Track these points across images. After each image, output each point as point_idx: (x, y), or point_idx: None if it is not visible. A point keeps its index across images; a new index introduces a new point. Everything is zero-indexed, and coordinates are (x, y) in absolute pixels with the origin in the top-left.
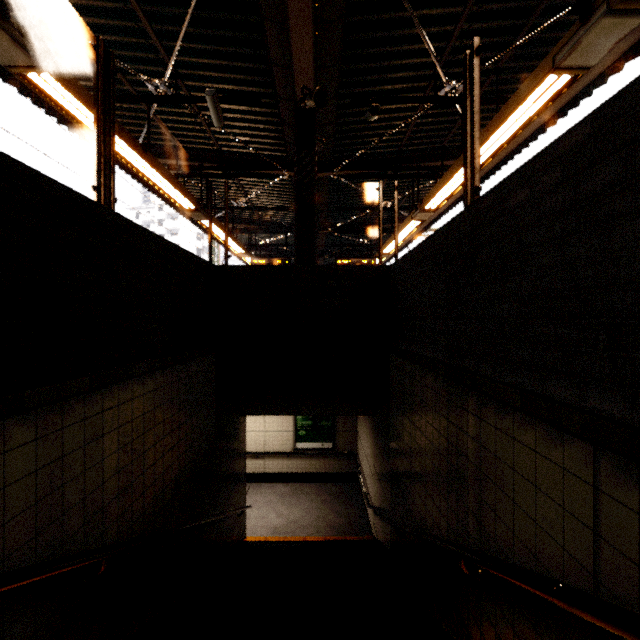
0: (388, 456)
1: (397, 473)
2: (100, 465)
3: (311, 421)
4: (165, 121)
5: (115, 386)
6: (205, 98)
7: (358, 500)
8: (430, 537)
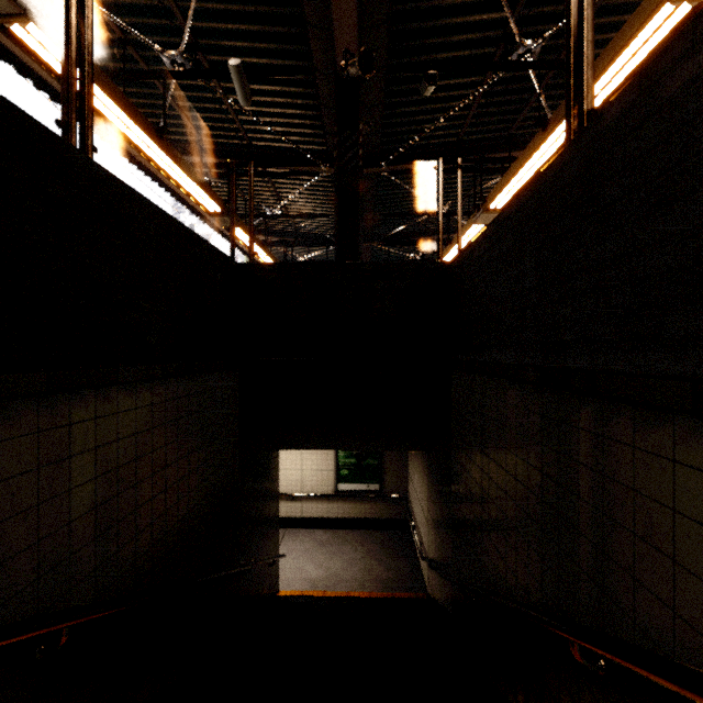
0: (447, 499)
1: (462, 518)
2: (66, 497)
3: (355, 459)
4: (186, 109)
5: (90, 392)
6: (229, 70)
7: (409, 551)
8: (518, 605)
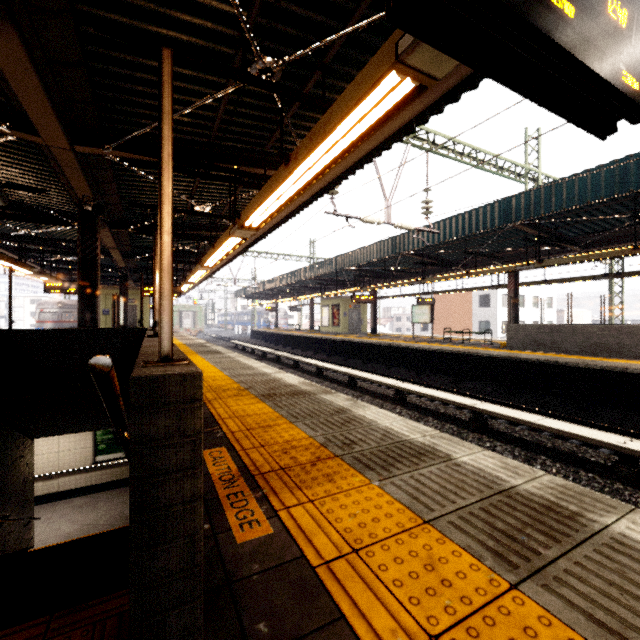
0: None
1: None
2: None
3: (112, 435)
4: None
5: None
6: None
7: None
8: None
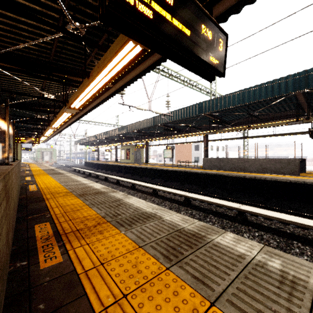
0: None
1: None
2: None
3: None
4: None
5: None
6: None
7: None
8: None
